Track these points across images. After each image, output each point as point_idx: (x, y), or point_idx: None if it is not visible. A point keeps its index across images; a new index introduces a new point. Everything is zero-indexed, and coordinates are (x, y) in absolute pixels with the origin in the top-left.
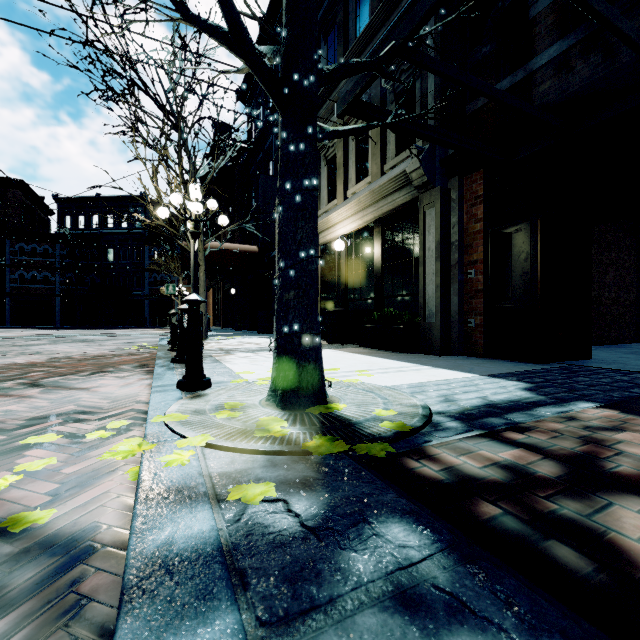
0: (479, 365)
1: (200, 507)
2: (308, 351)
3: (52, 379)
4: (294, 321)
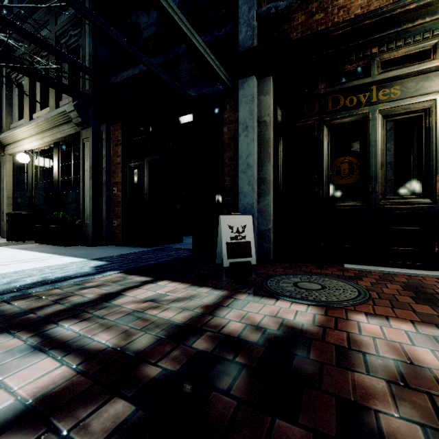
0: (105, 251)
1: None
2: None
3: None
4: None
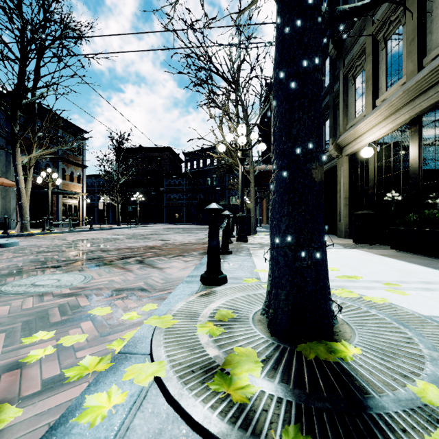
0: None
1: None
2: (305, 268)
3: (152, 258)
4: (288, 231)
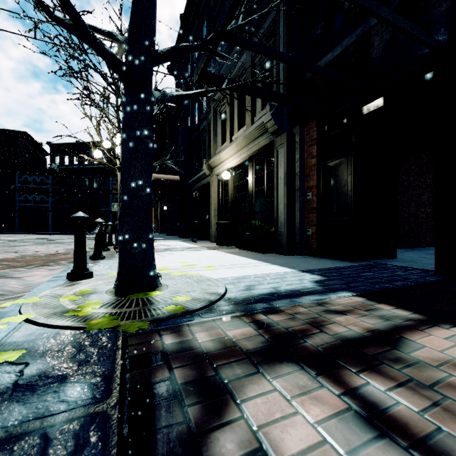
0: (306, 262)
1: None
2: (137, 253)
3: (4, 270)
4: (127, 232)
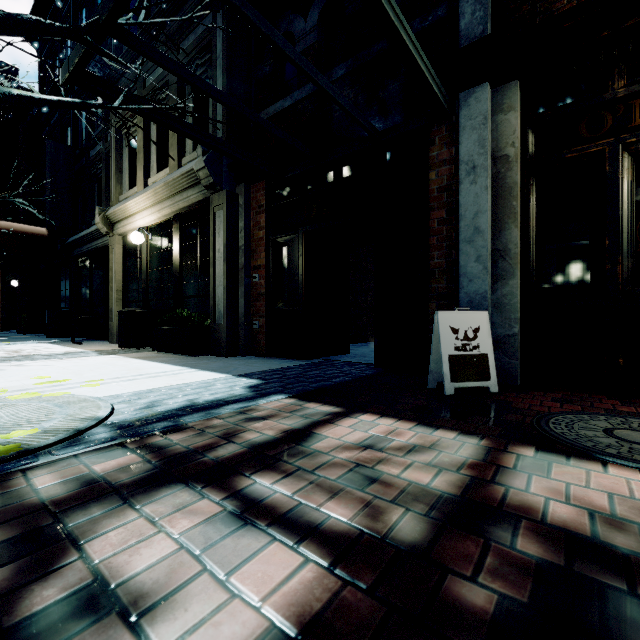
0: (249, 365)
1: None
2: None
3: None
4: None
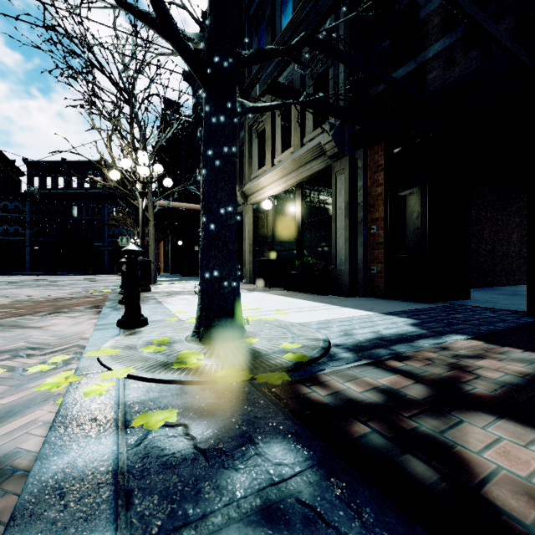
0: (379, 305)
1: (107, 433)
2: (227, 294)
3: (10, 319)
4: (215, 268)
